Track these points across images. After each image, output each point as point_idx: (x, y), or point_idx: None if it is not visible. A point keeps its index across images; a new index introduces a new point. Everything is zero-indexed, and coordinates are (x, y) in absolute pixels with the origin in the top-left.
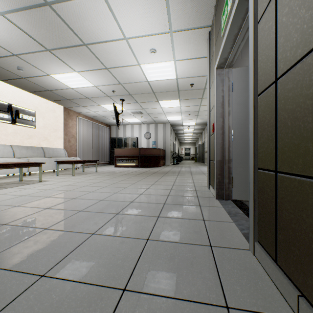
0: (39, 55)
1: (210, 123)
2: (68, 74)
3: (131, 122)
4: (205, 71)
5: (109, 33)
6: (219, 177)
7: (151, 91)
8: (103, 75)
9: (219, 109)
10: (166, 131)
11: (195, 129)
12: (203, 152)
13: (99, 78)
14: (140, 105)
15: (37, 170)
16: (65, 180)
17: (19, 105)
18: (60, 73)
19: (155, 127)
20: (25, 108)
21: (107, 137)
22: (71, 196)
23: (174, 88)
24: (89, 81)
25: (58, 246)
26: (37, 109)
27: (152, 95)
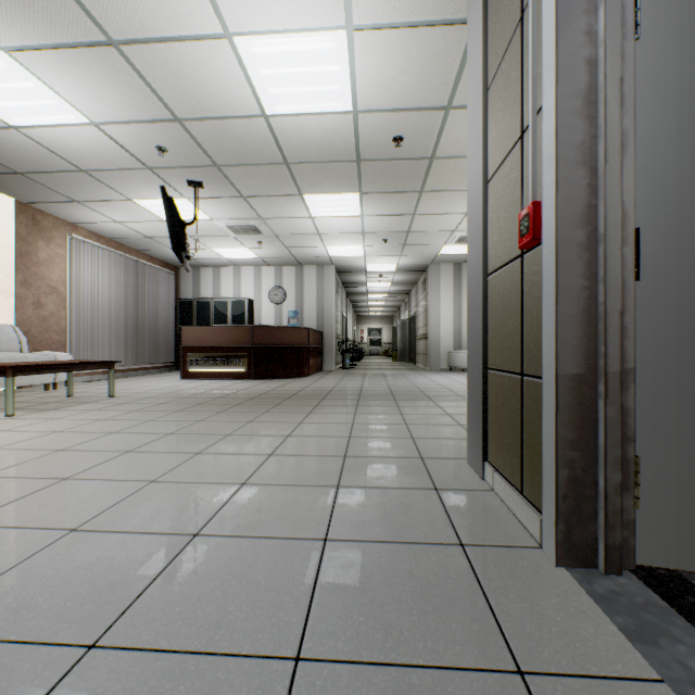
0: None
1: (486, 225)
2: None
3: (233, 258)
4: (443, 87)
5: None
6: (575, 457)
7: (280, 156)
8: (110, 74)
9: (573, 124)
10: (325, 286)
11: (395, 284)
12: (412, 338)
13: (96, 89)
14: (252, 207)
15: None
16: None
17: None
18: None
19: (296, 274)
20: None
21: (168, 296)
22: None
23: (346, 149)
24: (68, 102)
25: None
26: None
27: (282, 171)
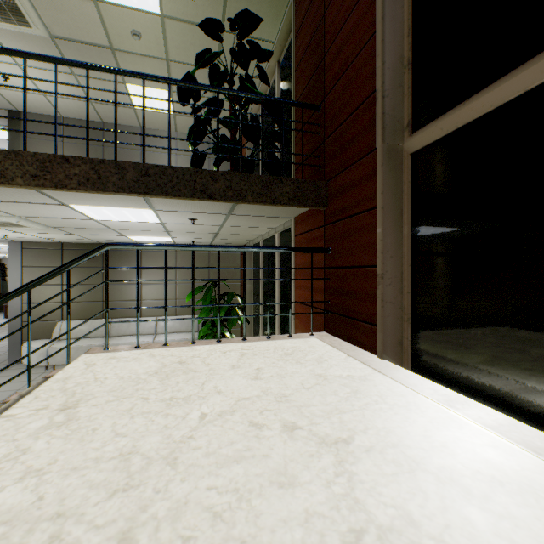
0: None
1: None
2: None
3: None
4: None
5: None
6: None
7: None
8: None
9: None
10: None
11: None
12: None
13: None
14: None
15: None
16: None
17: None
18: None
19: None
20: None
21: None
22: None
23: None
24: None
25: None
26: None
27: None
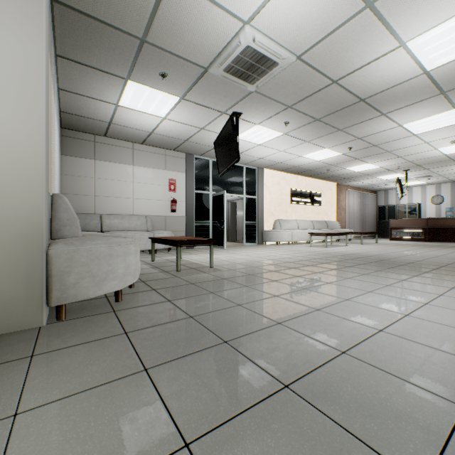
0: (348, 162)
1: None
2: (361, 165)
3: (409, 185)
4: None
5: (412, 144)
6: None
7: (448, 159)
8: (394, 160)
9: None
10: None
11: None
12: None
13: (387, 162)
14: (429, 170)
15: (328, 239)
16: (363, 246)
17: (313, 190)
18: (354, 166)
19: (451, 187)
20: (316, 192)
21: (373, 205)
22: (389, 252)
23: None
24: (376, 165)
25: (414, 259)
26: (321, 191)
27: (449, 161)
